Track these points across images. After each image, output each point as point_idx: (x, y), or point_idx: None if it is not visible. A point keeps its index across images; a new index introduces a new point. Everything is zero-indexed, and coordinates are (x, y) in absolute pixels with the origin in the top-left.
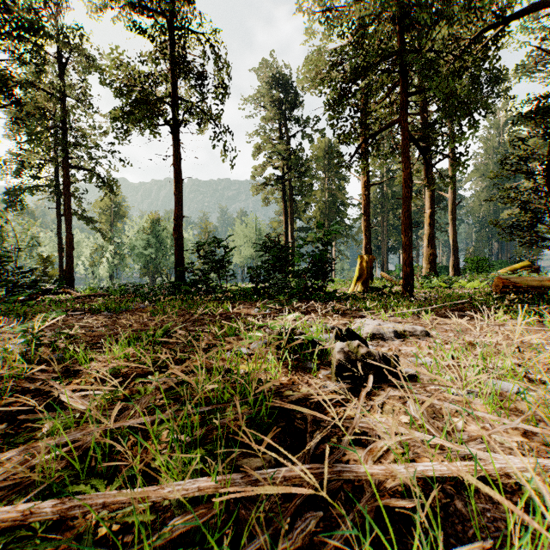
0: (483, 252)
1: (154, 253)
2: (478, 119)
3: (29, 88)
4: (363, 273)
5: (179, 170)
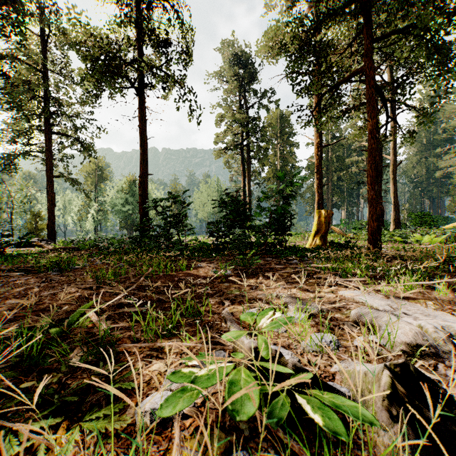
0: (416, 208)
1: (131, 210)
2: None
3: (14, 61)
4: (321, 228)
5: (144, 130)
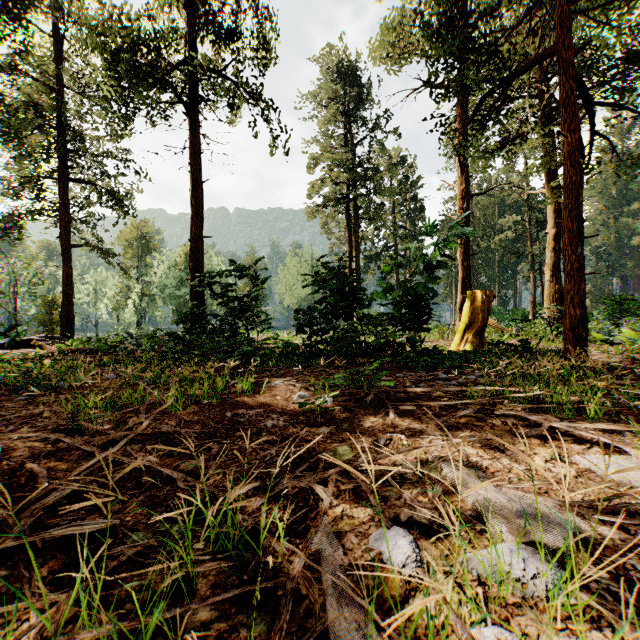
0: (601, 291)
1: (188, 294)
2: None
3: (11, 73)
4: (475, 319)
5: (197, 169)
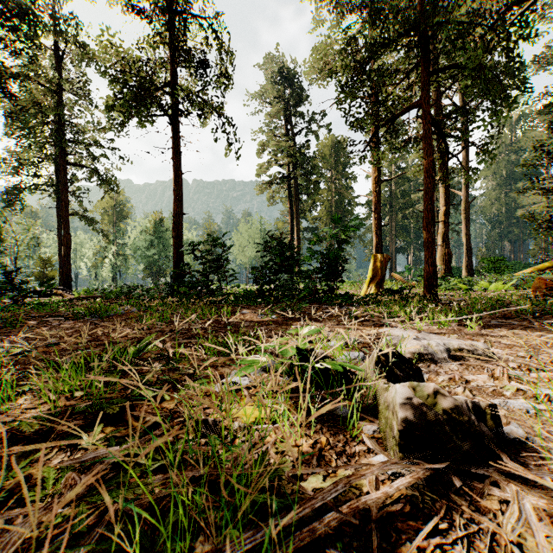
0: (495, 252)
1: (157, 254)
2: (516, 95)
3: (24, 81)
4: (376, 274)
5: (178, 164)
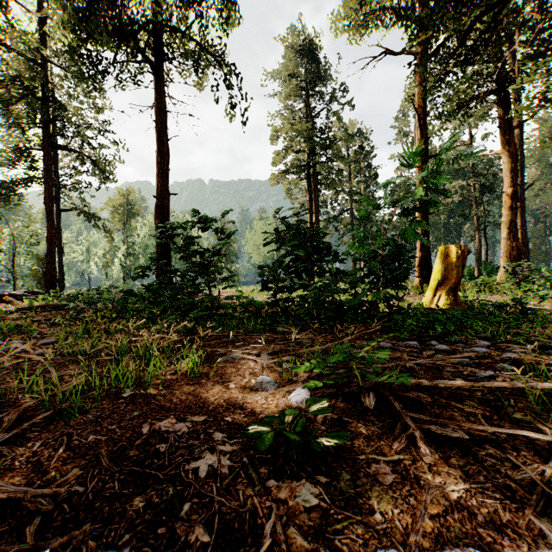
0: (539, 249)
1: None
2: None
3: None
4: (448, 275)
5: (163, 126)
